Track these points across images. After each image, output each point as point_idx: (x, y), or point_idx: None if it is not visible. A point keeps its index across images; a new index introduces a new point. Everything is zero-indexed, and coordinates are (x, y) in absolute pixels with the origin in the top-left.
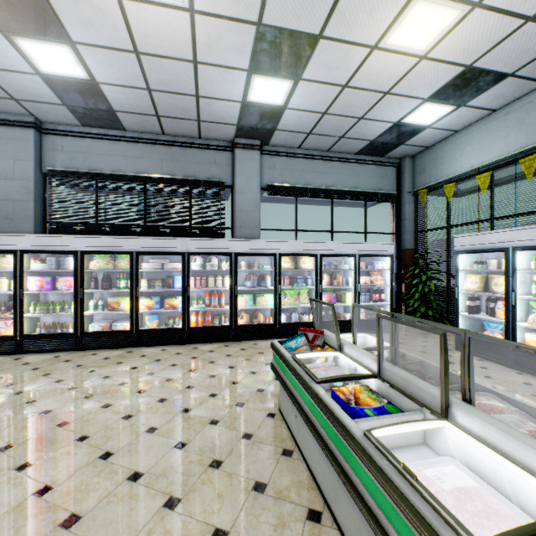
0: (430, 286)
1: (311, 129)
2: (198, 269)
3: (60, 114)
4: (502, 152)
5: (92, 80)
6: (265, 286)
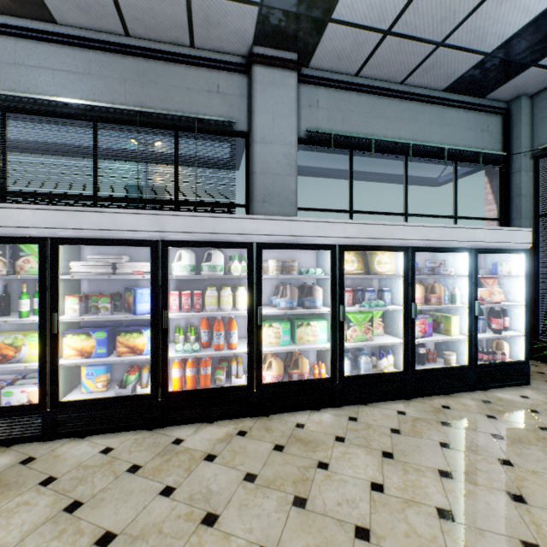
0: None
1: (394, 18)
2: (186, 274)
3: None
4: None
5: None
6: (314, 306)
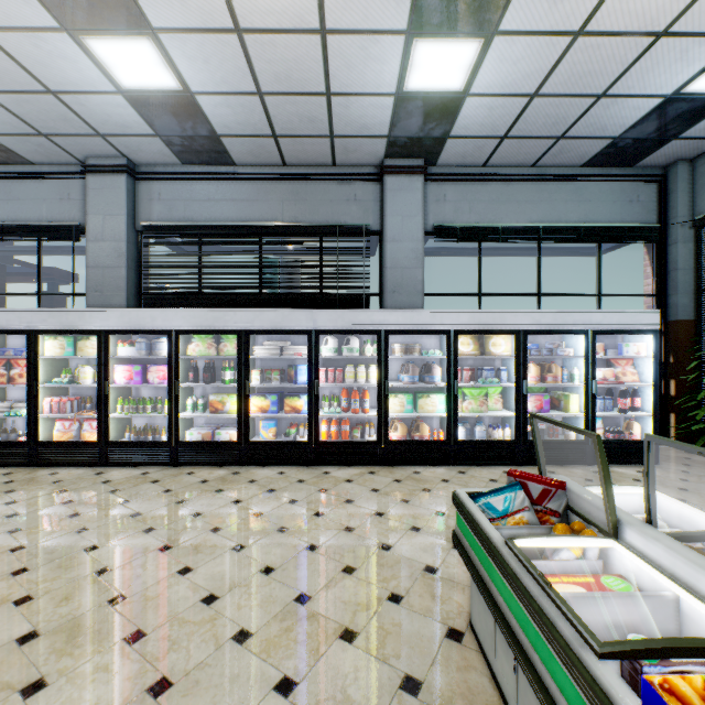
0: None
1: (507, 129)
2: (331, 355)
3: (155, 150)
4: None
5: (185, 91)
6: (432, 381)
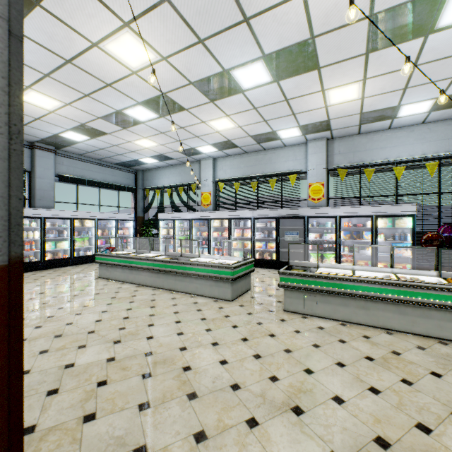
0: (150, 234)
1: (92, 151)
2: None
3: None
4: (175, 182)
5: None
6: (64, 236)
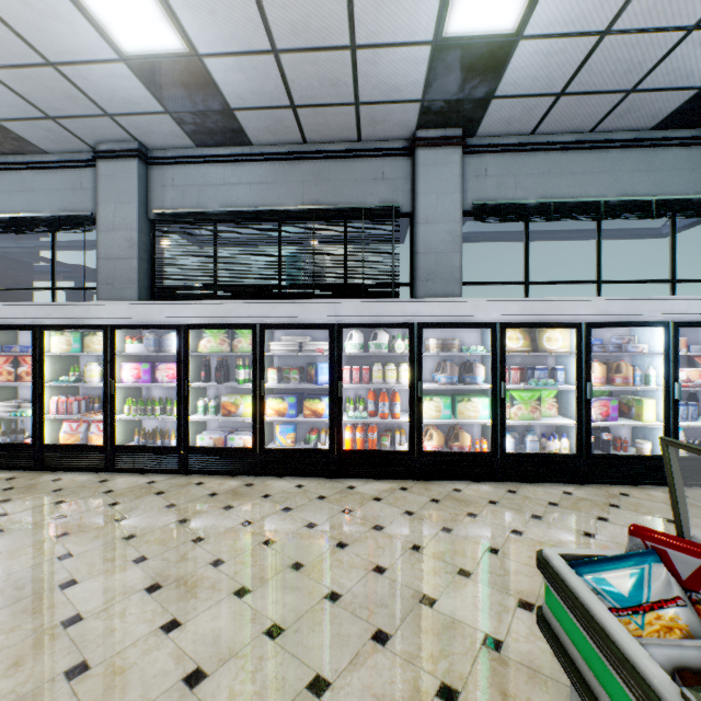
0: None
1: (565, 82)
2: (356, 352)
3: (166, 130)
4: None
5: (192, 53)
6: (474, 382)
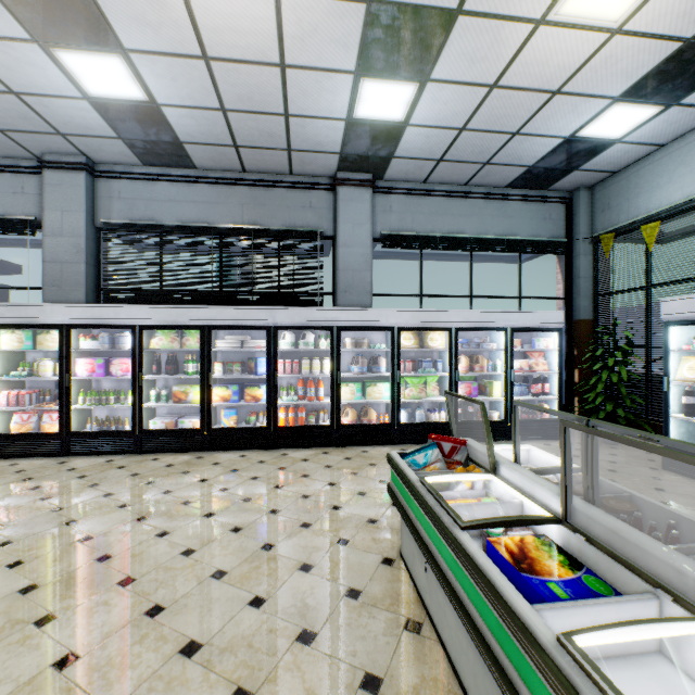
0: (621, 373)
1: (442, 154)
2: (289, 348)
3: (116, 151)
4: None
5: (152, 102)
6: (379, 371)
